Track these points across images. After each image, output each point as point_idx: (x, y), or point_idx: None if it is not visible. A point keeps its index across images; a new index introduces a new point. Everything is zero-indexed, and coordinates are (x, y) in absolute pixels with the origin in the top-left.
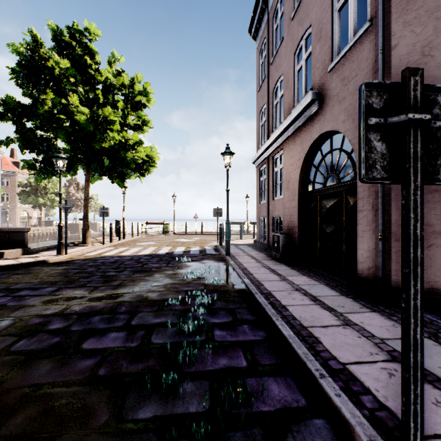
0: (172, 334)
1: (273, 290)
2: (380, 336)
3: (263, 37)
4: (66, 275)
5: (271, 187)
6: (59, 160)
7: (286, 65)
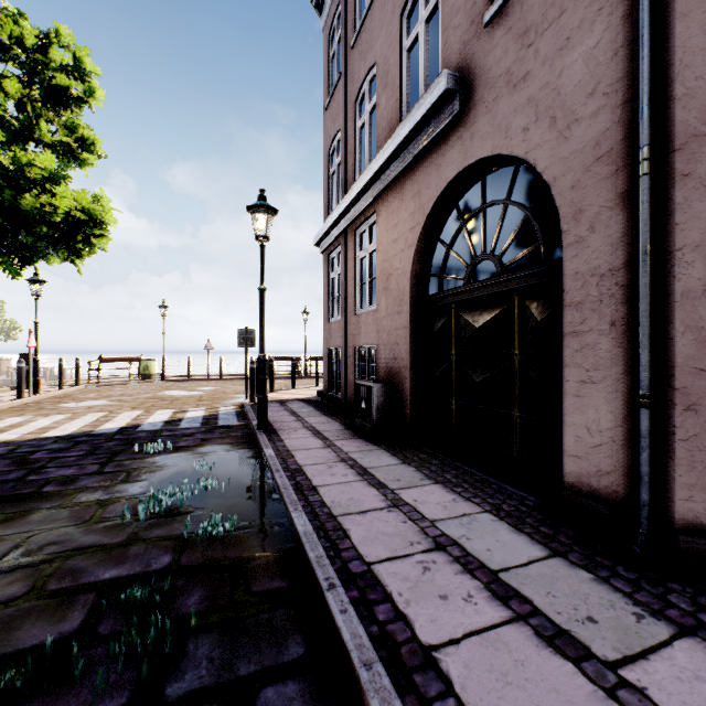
0: None
1: (376, 557)
2: None
3: (336, 2)
4: None
5: (352, 290)
6: None
7: (384, 42)
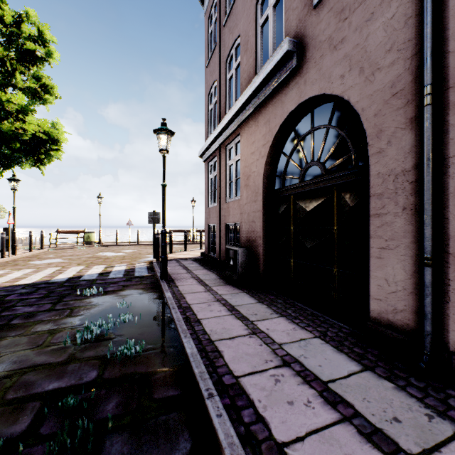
0: None
1: (242, 372)
2: None
3: None
4: None
5: (224, 186)
6: None
7: (245, 21)
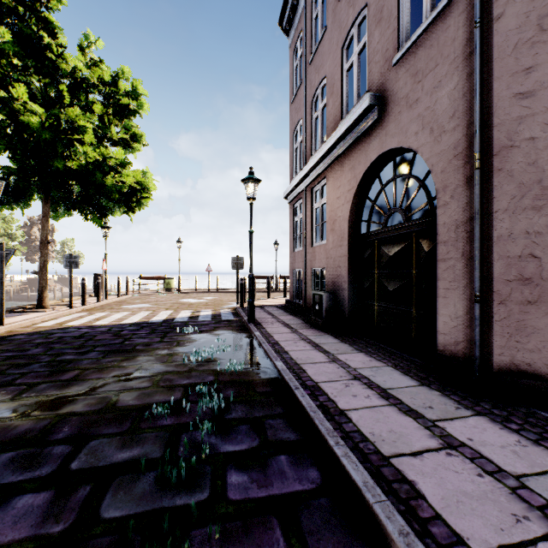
0: (146, 490)
1: (321, 380)
2: (511, 470)
3: (298, 30)
4: None
5: (310, 230)
6: None
7: (331, 64)
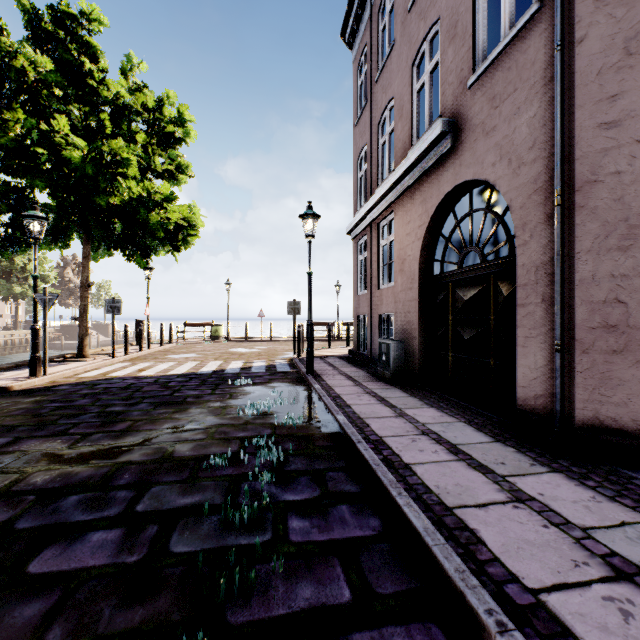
0: (211, 530)
1: (385, 435)
2: (579, 523)
3: (363, 43)
4: (36, 413)
5: (376, 270)
6: (33, 220)
7: (400, 83)
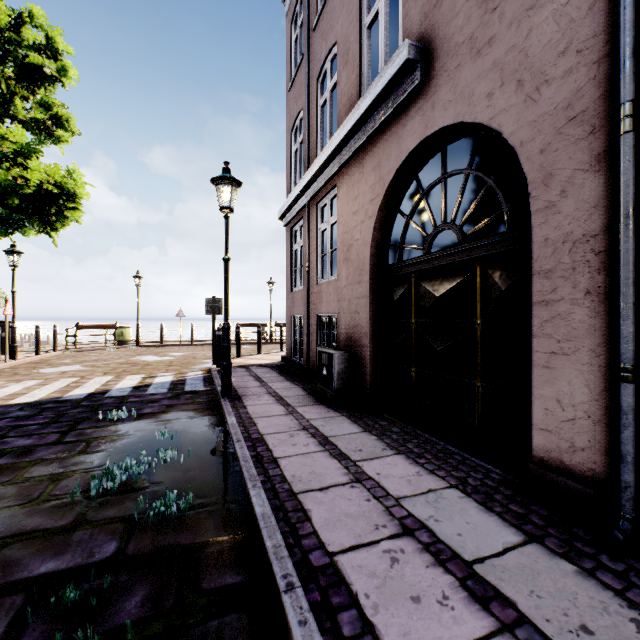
0: None
1: (339, 545)
2: None
3: None
4: None
5: (314, 261)
6: None
7: (345, 21)
